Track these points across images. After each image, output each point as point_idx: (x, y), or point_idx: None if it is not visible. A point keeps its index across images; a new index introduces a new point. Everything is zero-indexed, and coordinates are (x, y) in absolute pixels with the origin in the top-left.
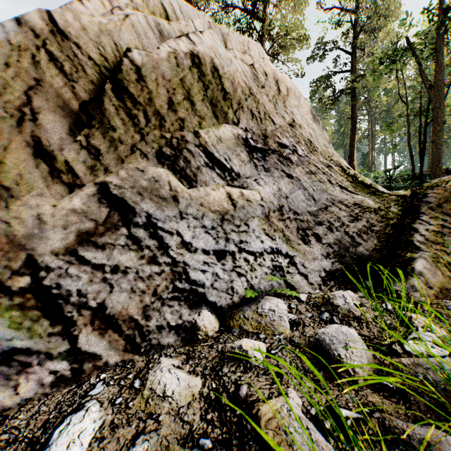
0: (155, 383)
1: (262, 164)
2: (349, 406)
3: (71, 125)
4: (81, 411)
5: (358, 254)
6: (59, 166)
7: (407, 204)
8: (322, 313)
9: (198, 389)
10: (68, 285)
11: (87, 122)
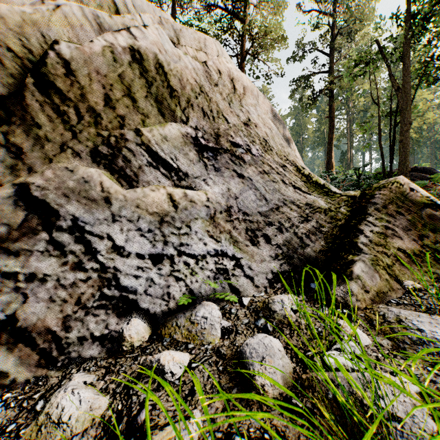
0: (53, 407)
1: (213, 163)
2: (250, 431)
3: None
4: None
5: (305, 256)
6: None
7: (356, 205)
8: (258, 320)
9: (101, 411)
10: None
11: (8, 118)
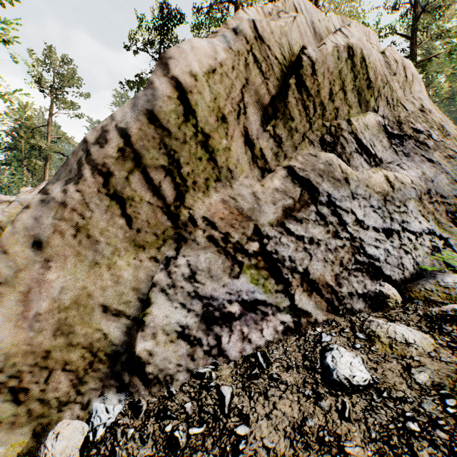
0: (391, 333)
1: (400, 150)
2: None
3: (261, 118)
4: (334, 350)
5: None
6: (256, 153)
7: None
8: None
9: (432, 341)
10: (282, 252)
11: (271, 114)
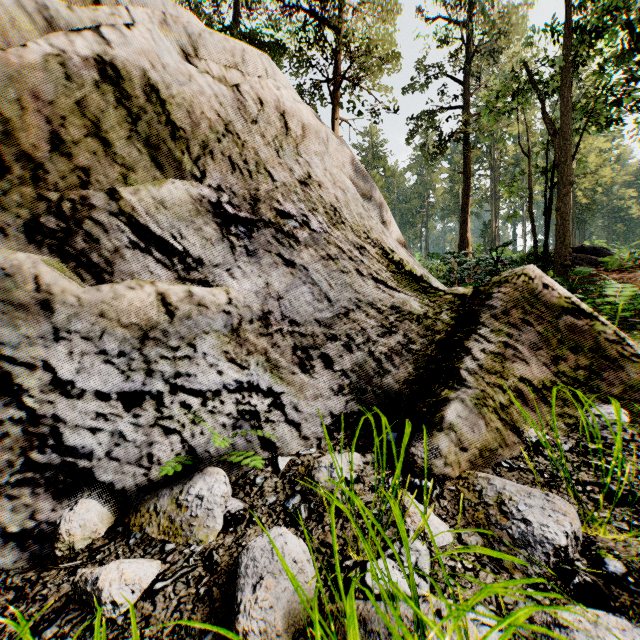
0: None
1: (245, 244)
2: None
3: None
4: None
5: (384, 388)
6: None
7: (465, 309)
8: (291, 497)
9: None
10: None
11: None
